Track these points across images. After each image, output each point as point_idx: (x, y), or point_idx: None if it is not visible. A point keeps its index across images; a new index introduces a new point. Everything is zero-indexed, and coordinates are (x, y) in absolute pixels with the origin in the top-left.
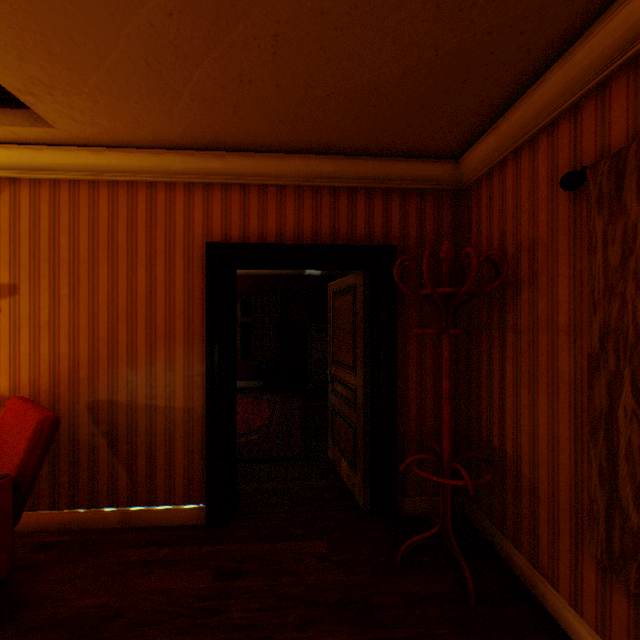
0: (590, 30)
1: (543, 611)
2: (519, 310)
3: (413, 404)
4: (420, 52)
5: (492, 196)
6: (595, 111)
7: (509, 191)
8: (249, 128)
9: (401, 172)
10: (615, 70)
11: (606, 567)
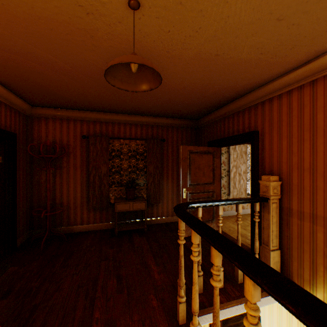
0: (91, 112)
1: (74, 232)
2: (63, 162)
3: (18, 200)
4: (75, 99)
5: (50, 126)
6: (87, 125)
7: (59, 128)
8: (0, 66)
9: (19, 103)
10: (92, 121)
11: (90, 210)
